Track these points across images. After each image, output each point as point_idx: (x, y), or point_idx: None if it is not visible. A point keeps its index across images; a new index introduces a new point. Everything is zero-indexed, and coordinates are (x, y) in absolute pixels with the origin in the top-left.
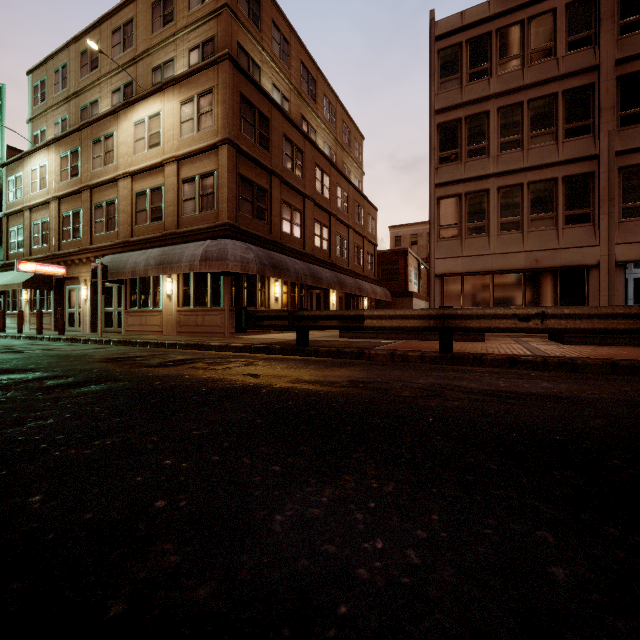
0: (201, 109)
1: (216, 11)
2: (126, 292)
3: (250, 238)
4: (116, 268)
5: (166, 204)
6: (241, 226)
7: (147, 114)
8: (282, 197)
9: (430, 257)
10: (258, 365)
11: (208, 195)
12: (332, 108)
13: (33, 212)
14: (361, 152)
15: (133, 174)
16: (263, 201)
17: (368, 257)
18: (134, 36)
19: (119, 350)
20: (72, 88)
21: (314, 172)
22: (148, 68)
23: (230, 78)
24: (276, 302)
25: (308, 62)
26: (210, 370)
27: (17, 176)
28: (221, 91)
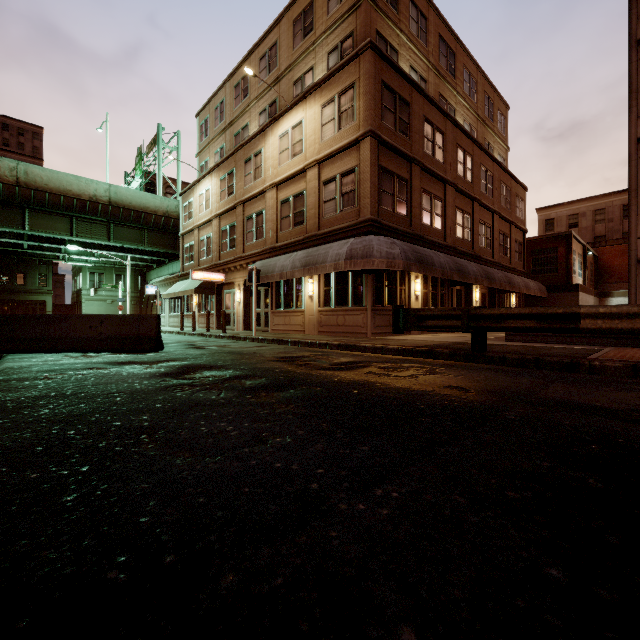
0: (342, 107)
1: (355, 5)
2: (272, 294)
3: (391, 233)
4: (266, 272)
5: (308, 208)
6: (382, 221)
7: (290, 125)
8: (422, 186)
9: (629, 236)
10: (446, 374)
11: (349, 193)
12: (472, 80)
13: (200, 230)
14: (505, 125)
15: (278, 184)
16: (403, 192)
17: (515, 246)
18: (277, 57)
19: (279, 349)
20: (228, 119)
21: (455, 154)
22: (290, 83)
23: (372, 67)
24: (416, 300)
25: (446, 34)
26: (396, 378)
27: (189, 202)
28: (363, 83)
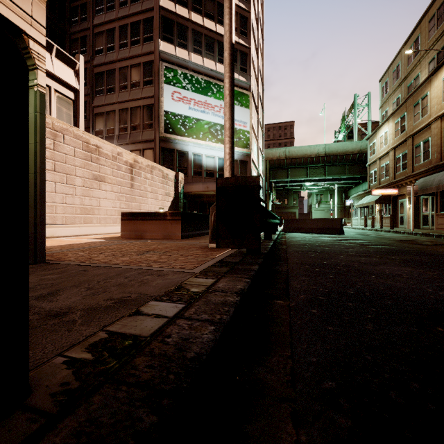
0: None
1: None
2: (436, 201)
3: None
4: (425, 186)
5: None
6: None
7: None
8: None
9: None
10: None
11: None
12: None
13: (380, 160)
14: None
15: (441, 116)
16: None
17: None
18: None
19: (414, 237)
20: (402, 76)
21: None
22: None
23: None
24: None
25: None
26: None
27: (373, 142)
28: None
